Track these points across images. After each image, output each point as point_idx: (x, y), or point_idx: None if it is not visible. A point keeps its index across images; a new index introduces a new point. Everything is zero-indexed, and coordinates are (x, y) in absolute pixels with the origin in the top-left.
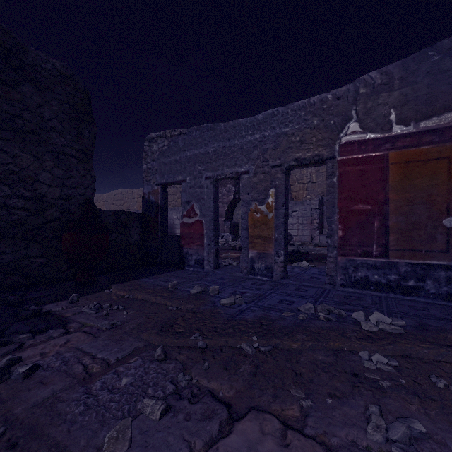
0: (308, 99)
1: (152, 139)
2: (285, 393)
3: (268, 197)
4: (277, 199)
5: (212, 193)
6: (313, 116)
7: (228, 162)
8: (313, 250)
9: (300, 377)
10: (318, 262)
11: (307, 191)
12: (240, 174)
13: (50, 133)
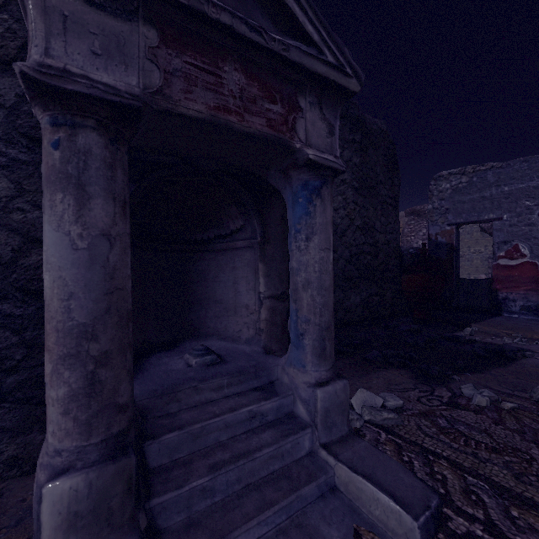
0: None
1: (439, 177)
2: None
3: None
4: None
5: None
6: None
7: None
8: None
9: None
10: None
11: None
12: None
13: (379, 186)
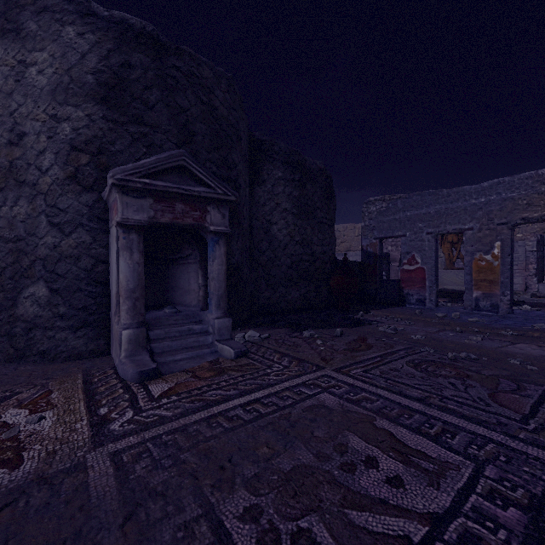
0: (536, 171)
1: (369, 202)
2: (536, 342)
3: (492, 248)
4: (503, 250)
5: (434, 245)
6: (540, 184)
7: (450, 221)
8: (531, 300)
9: (543, 341)
10: (542, 308)
11: (517, 229)
12: (463, 230)
13: (317, 211)
